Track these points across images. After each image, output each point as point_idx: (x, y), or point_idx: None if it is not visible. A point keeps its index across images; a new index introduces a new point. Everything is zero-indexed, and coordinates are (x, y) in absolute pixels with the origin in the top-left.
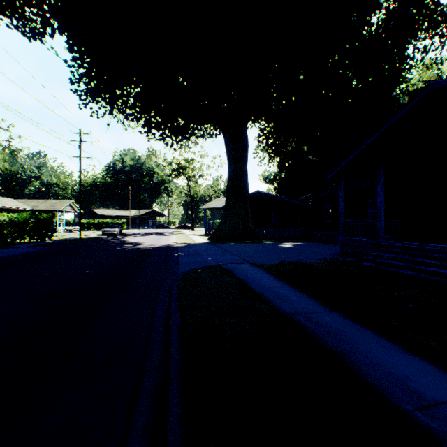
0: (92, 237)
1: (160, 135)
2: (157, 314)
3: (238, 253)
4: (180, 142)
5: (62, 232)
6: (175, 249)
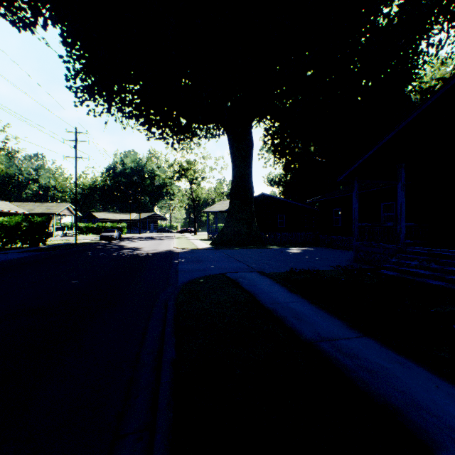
0: (89, 242)
1: (160, 133)
2: (148, 340)
3: (243, 259)
4: (181, 141)
5: (59, 237)
6: (176, 255)
